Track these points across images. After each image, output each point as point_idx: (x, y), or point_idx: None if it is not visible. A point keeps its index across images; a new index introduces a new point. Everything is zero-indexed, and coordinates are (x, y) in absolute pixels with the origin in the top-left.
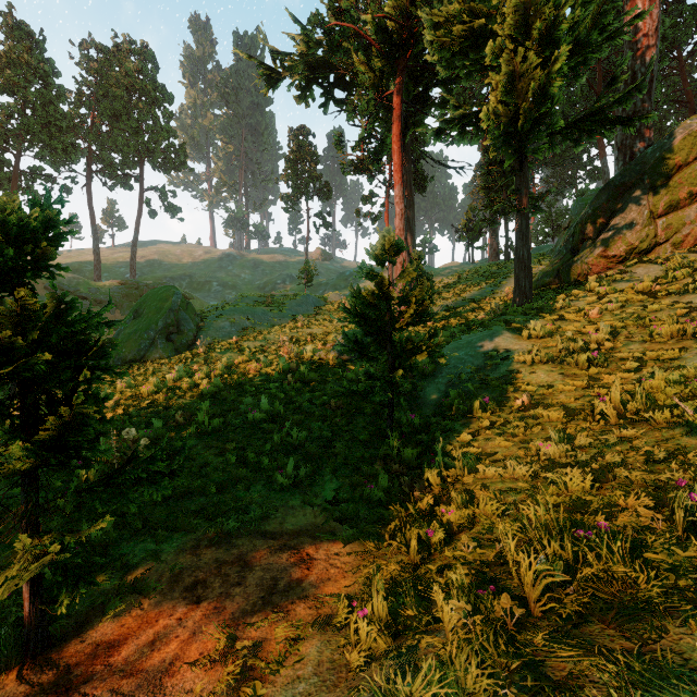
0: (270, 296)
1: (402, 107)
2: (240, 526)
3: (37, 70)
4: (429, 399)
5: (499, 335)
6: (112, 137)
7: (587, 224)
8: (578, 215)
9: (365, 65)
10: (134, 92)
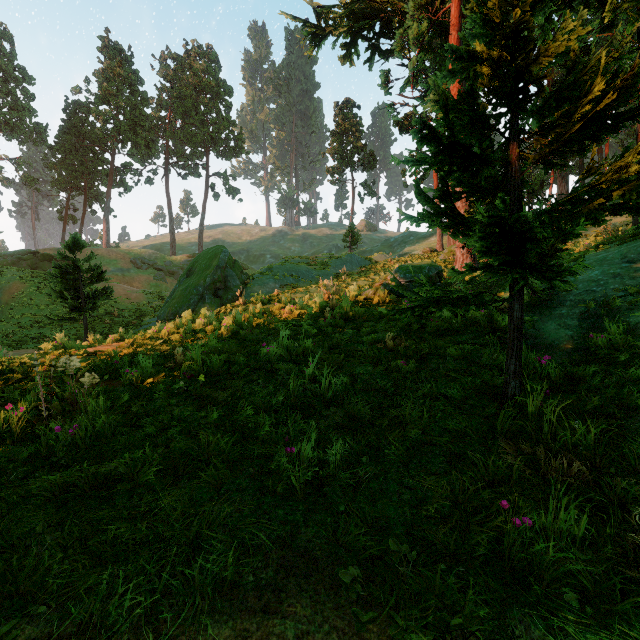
0: (315, 258)
1: (461, 20)
2: (152, 608)
3: (126, 80)
4: (550, 339)
5: None
6: (184, 131)
7: None
8: None
9: None
10: (201, 90)
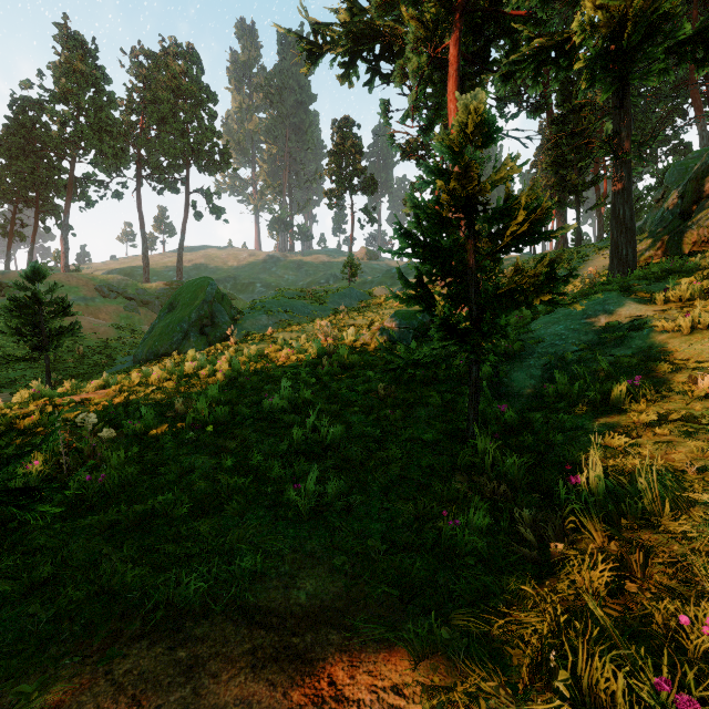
0: (311, 291)
1: (460, 59)
2: (208, 591)
3: (89, 77)
4: (518, 387)
5: (615, 302)
6: (159, 141)
7: (705, 179)
8: (676, 182)
9: (415, 21)
10: (180, 94)
